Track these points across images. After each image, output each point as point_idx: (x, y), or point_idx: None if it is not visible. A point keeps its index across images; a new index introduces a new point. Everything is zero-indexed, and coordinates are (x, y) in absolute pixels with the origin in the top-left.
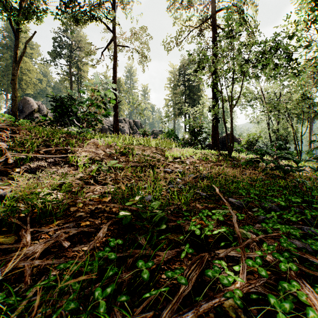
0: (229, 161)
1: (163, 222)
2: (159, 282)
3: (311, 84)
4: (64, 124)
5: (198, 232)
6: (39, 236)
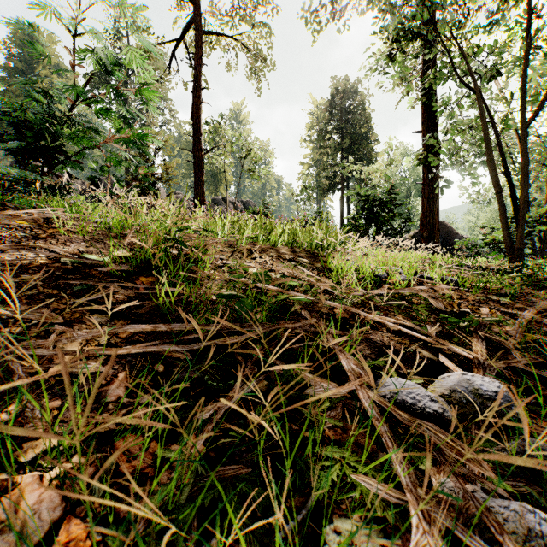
0: (539, 288)
1: None
2: None
3: None
4: (51, 189)
5: None
6: None
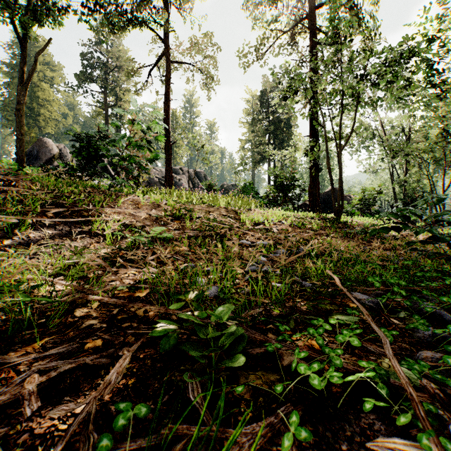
0: (338, 228)
1: (240, 348)
2: None
3: None
4: (93, 175)
5: (318, 383)
6: None
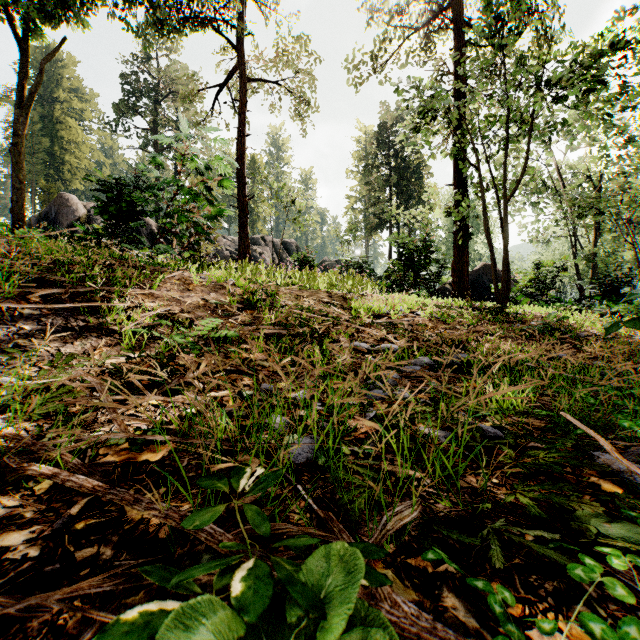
0: (504, 323)
1: None
2: None
3: None
4: (129, 244)
5: None
6: None
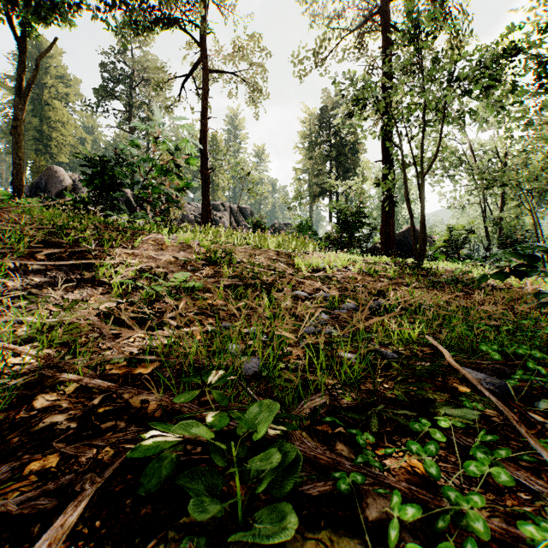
0: (420, 276)
1: (288, 483)
2: None
3: None
4: (110, 210)
5: None
6: None
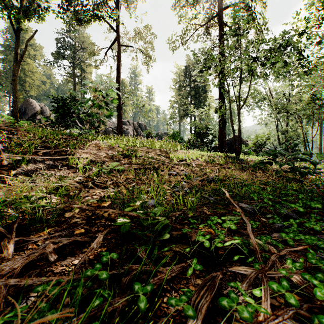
0: (237, 163)
1: (167, 231)
2: (161, 308)
3: (322, 84)
4: (66, 126)
5: (208, 244)
6: (25, 247)
